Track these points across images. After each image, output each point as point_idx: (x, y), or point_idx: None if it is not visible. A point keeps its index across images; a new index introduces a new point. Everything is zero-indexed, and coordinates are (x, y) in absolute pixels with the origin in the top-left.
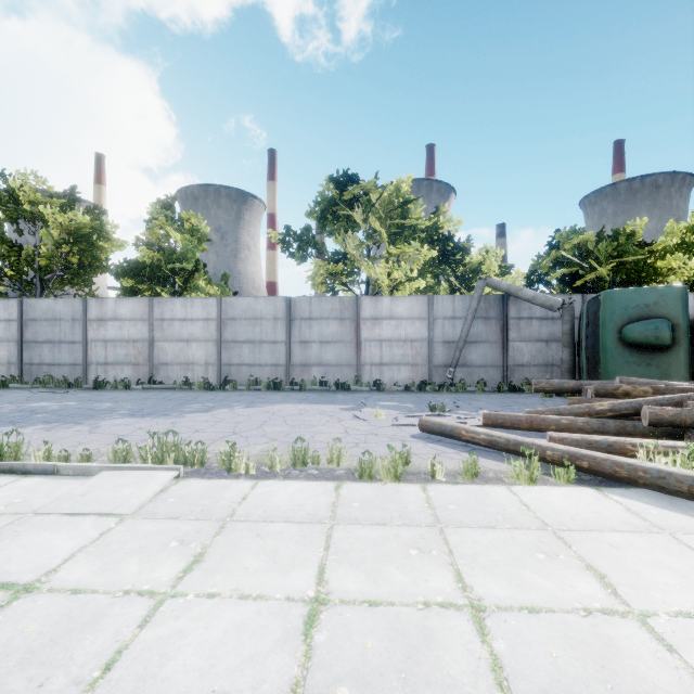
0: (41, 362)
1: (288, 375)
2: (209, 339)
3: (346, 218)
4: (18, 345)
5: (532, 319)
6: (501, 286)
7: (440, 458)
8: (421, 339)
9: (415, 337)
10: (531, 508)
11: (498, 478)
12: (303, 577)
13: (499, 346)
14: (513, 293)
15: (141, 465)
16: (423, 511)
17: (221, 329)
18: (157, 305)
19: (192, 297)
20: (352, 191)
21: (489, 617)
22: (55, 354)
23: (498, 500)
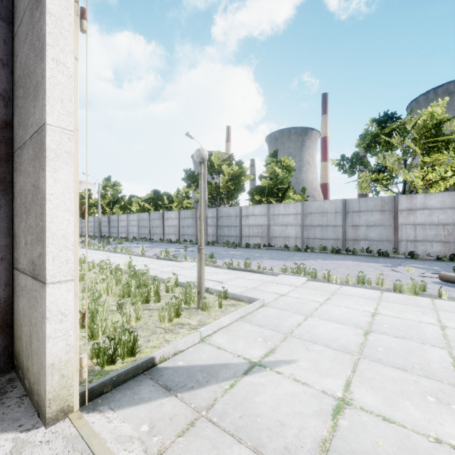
0: (224, 235)
1: (344, 245)
2: (297, 225)
3: (386, 143)
4: (216, 227)
5: None
6: None
7: (449, 292)
8: (453, 223)
9: (447, 222)
10: None
11: None
12: (368, 308)
13: None
14: None
15: (293, 274)
16: (428, 305)
17: (304, 219)
18: (271, 207)
19: (288, 203)
20: (391, 127)
21: (448, 329)
22: (229, 231)
23: None
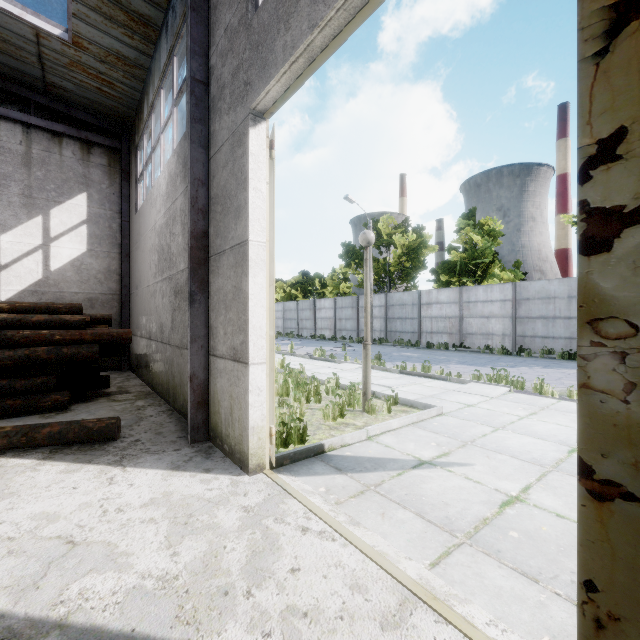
0: (396, 330)
1: None
2: (505, 316)
3: None
4: (385, 320)
5: None
6: None
7: None
8: None
9: None
10: None
11: None
12: None
13: None
14: None
15: (489, 382)
16: None
17: (516, 307)
18: (465, 292)
19: (491, 284)
20: None
21: None
22: (403, 325)
23: None
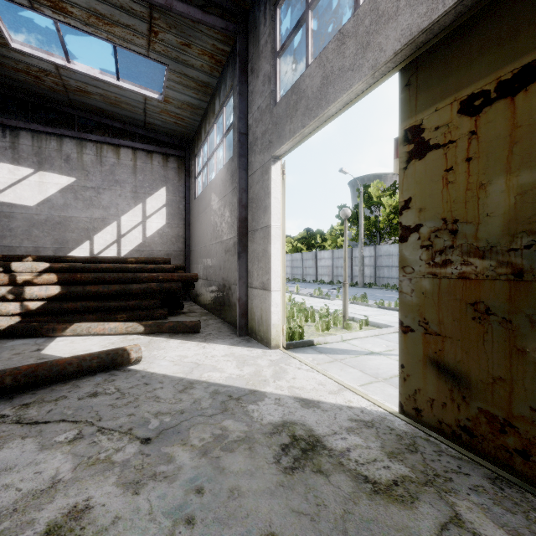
0: (383, 276)
1: None
2: None
3: None
4: (374, 268)
5: None
6: None
7: None
8: None
9: None
10: None
11: None
12: None
13: None
14: None
15: None
16: None
17: None
18: None
19: None
20: None
21: None
22: (389, 272)
23: None
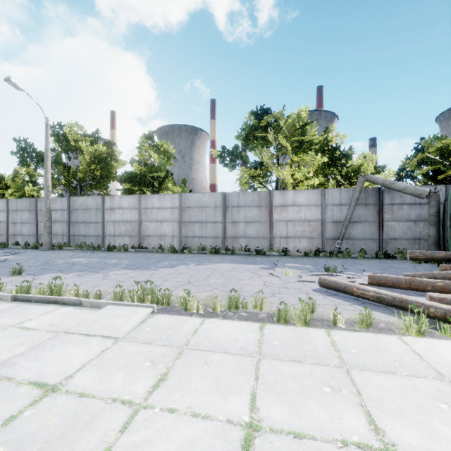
0: (80, 234)
1: (224, 244)
2: (174, 220)
3: (262, 138)
4: (68, 224)
5: (403, 204)
6: (378, 181)
7: (338, 308)
8: (316, 220)
9: (312, 218)
10: (424, 357)
11: (389, 329)
12: (239, 402)
13: (376, 224)
14: (387, 185)
15: (130, 303)
16: (330, 352)
17: (181, 214)
18: (143, 199)
19: (164, 194)
20: (267, 119)
21: None
22: (87, 229)
23: (392, 348)
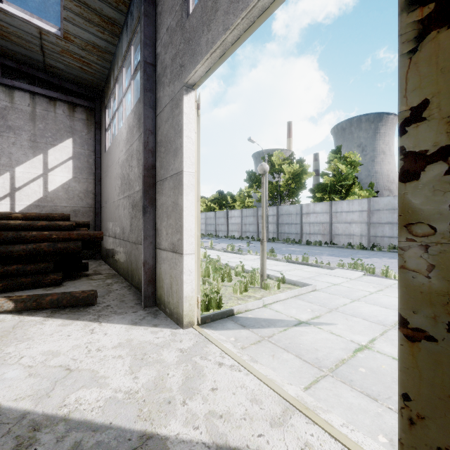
0: (284, 232)
1: None
2: (362, 222)
3: None
4: (277, 225)
5: None
6: None
7: None
8: None
9: None
10: None
11: None
12: None
13: None
14: None
15: (350, 269)
16: None
17: (370, 216)
18: (333, 205)
19: (352, 199)
20: None
21: None
22: (289, 229)
23: None
